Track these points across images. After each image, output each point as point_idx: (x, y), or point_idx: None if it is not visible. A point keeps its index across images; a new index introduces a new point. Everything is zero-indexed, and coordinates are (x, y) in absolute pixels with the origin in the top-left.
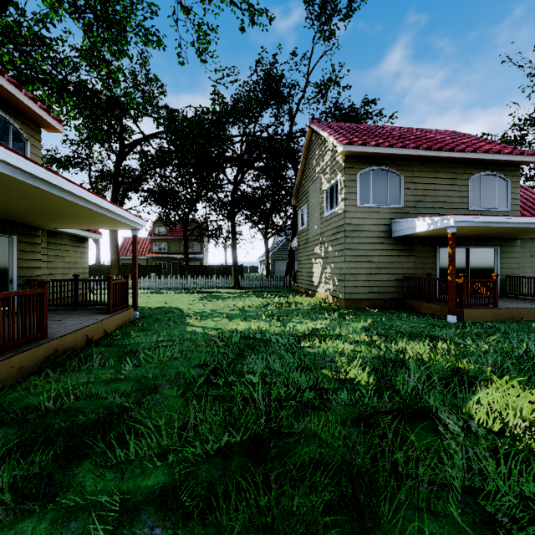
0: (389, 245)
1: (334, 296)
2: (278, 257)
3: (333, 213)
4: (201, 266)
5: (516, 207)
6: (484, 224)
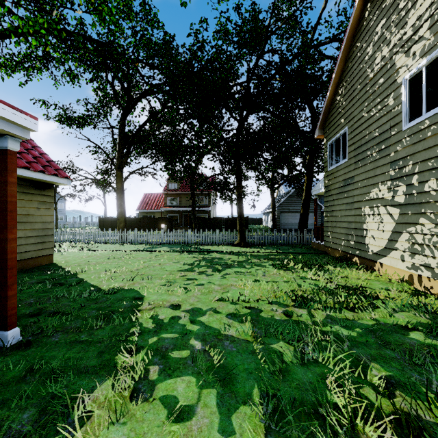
0: None
1: None
2: (284, 208)
3: None
4: (208, 218)
5: None
6: None
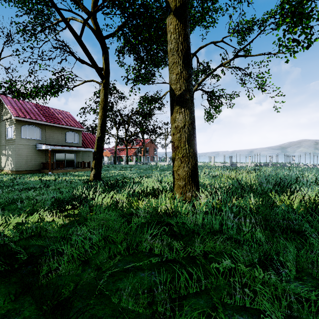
0: (36, 152)
1: (12, 170)
2: None
3: (11, 138)
4: None
5: (81, 142)
6: (59, 148)
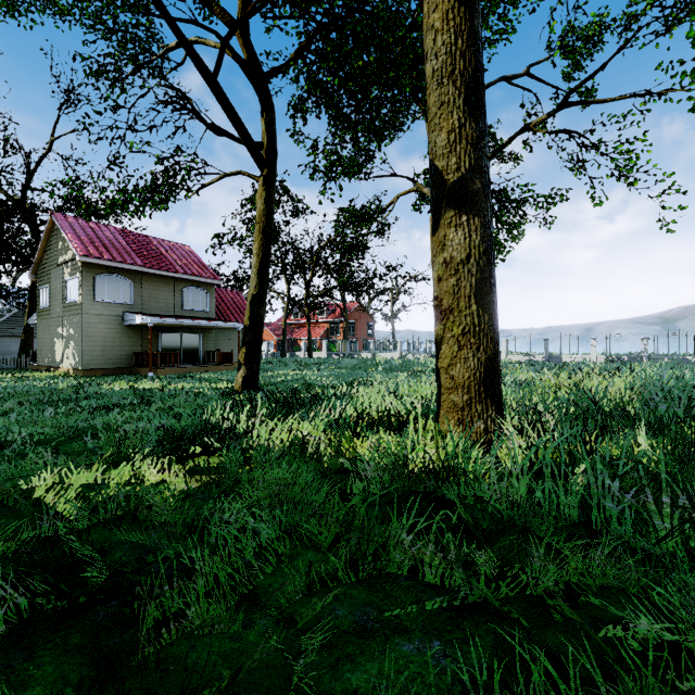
0: (122, 330)
1: (75, 368)
2: (5, 332)
3: (74, 302)
4: None
5: (213, 310)
6: (169, 322)
